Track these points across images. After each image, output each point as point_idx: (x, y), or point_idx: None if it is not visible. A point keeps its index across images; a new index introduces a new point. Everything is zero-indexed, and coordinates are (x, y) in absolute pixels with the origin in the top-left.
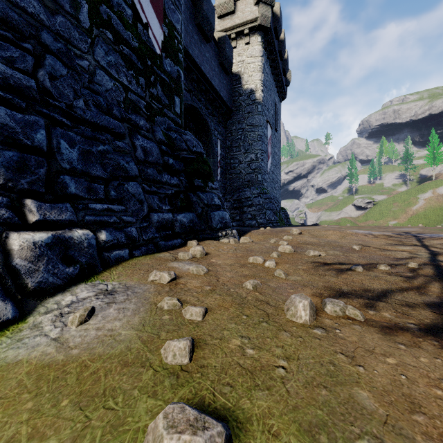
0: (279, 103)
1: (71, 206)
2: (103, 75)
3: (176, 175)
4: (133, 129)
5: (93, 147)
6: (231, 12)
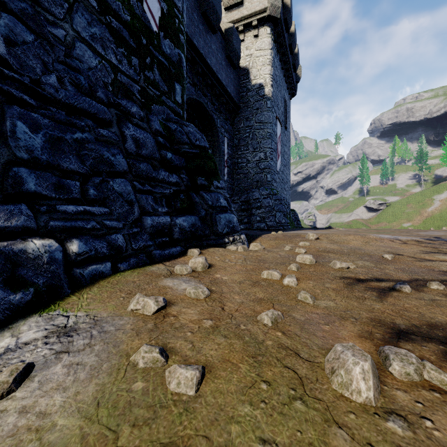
0: (289, 100)
1: (30, 208)
2: (85, 50)
3: (175, 172)
4: (122, 116)
5: (66, 134)
6: (239, 3)
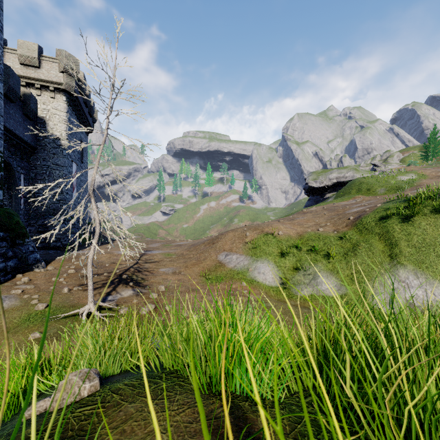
0: (86, 137)
1: None
2: None
3: (4, 239)
4: None
5: None
6: (36, 67)
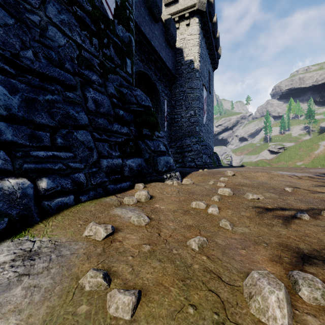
0: (212, 72)
1: (8, 154)
2: (56, 32)
3: (126, 125)
4: (85, 82)
5: (39, 96)
6: (175, 1)
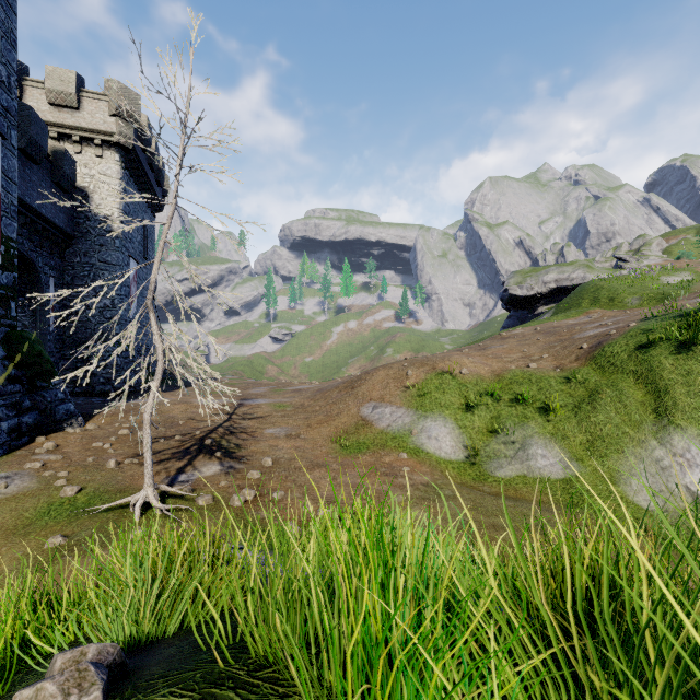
0: (152, 218)
1: None
2: None
3: (17, 381)
4: None
5: None
6: (73, 108)
